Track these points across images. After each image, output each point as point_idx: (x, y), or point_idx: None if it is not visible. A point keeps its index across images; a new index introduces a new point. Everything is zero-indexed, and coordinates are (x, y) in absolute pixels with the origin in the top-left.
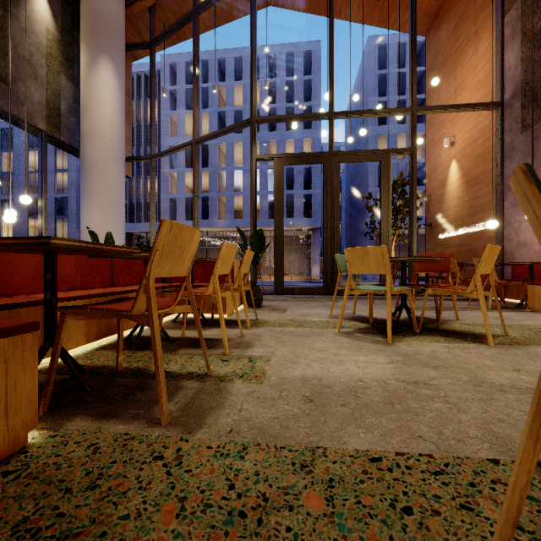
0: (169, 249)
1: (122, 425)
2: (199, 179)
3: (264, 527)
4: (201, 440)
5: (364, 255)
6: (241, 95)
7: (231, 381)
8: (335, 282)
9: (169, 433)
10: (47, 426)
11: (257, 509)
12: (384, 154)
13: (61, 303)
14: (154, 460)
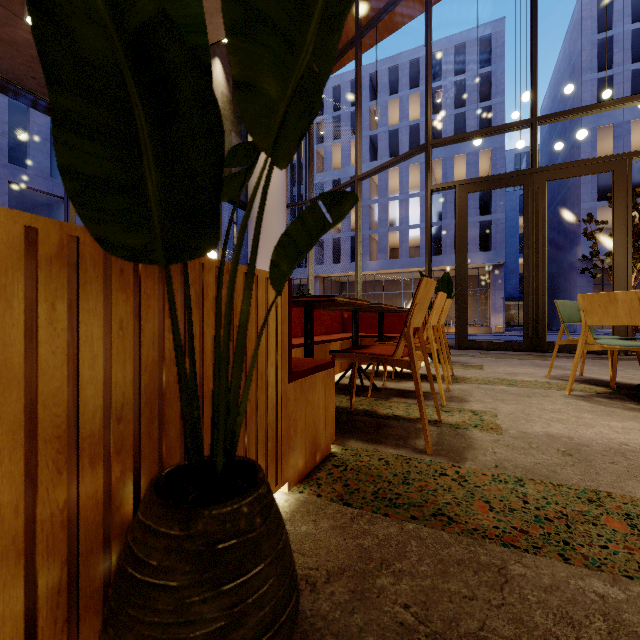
0: (421, 303)
1: (393, 449)
2: (348, 216)
3: (574, 530)
4: (473, 469)
5: (609, 302)
6: (396, 111)
7: (467, 429)
8: (540, 336)
9: (438, 460)
10: (334, 442)
11: (560, 519)
12: (618, 160)
13: (294, 349)
14: (441, 475)
